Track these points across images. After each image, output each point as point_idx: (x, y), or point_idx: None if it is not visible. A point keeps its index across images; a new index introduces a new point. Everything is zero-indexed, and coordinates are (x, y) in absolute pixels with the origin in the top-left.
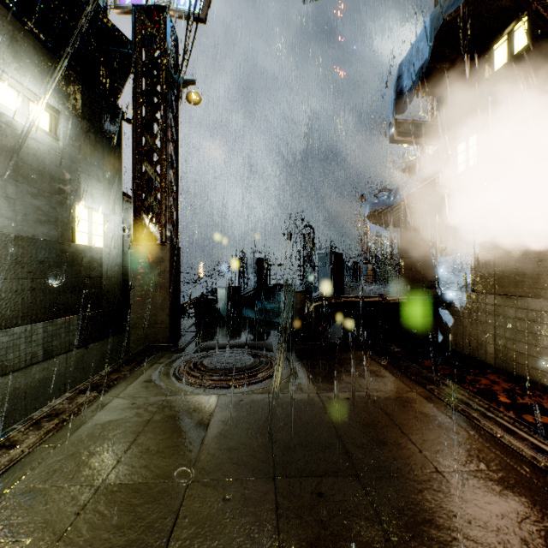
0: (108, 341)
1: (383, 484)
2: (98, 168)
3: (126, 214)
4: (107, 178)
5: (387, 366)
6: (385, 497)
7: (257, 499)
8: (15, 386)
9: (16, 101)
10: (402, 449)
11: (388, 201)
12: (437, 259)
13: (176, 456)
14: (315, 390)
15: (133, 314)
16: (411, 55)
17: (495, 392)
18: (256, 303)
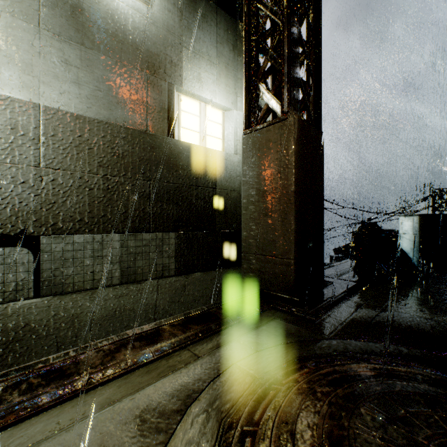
0: (223, 272)
1: None
2: (210, 46)
3: None
4: (223, 61)
5: None
6: None
7: None
8: (76, 311)
9: None
10: None
11: None
12: None
13: None
14: None
15: (244, 238)
16: None
17: None
18: None
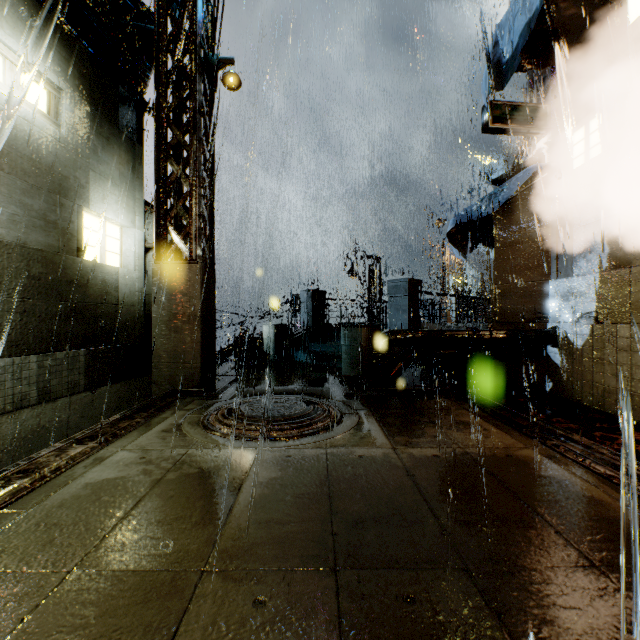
0: (125, 384)
1: (510, 584)
2: (113, 167)
3: (149, 229)
4: (124, 181)
5: (485, 417)
6: (519, 608)
7: (307, 604)
8: None
9: (1, 68)
10: (530, 530)
11: (478, 212)
12: (544, 283)
13: (189, 531)
14: (390, 445)
15: (155, 351)
16: (514, 9)
17: (639, 453)
18: (311, 345)
